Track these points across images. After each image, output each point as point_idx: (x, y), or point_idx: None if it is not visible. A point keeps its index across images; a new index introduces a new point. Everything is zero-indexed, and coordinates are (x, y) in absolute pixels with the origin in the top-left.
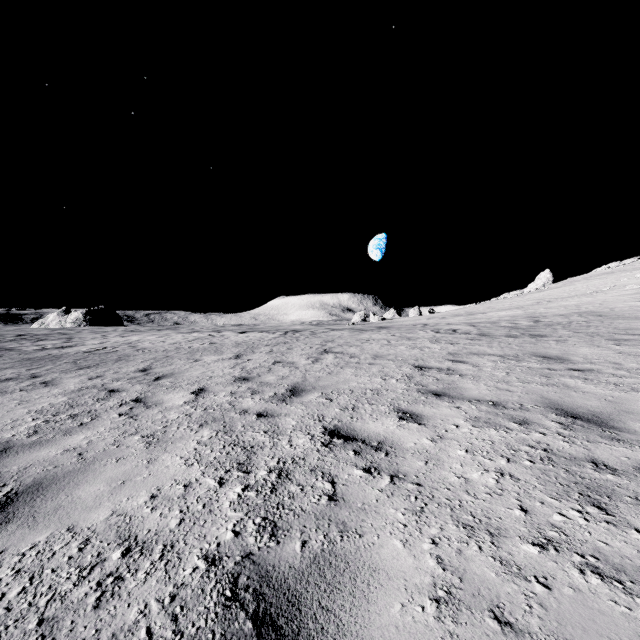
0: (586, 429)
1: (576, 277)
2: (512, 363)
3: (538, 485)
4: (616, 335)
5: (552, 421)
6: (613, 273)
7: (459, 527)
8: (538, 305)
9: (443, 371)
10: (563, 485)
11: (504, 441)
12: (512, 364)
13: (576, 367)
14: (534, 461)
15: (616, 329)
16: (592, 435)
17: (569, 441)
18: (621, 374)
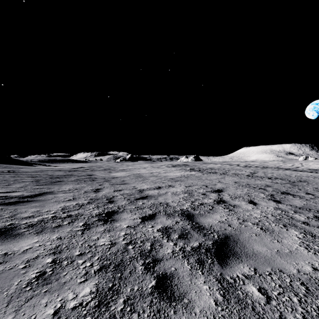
0: None
1: None
2: None
3: None
4: None
5: None
6: None
7: (315, 166)
8: None
9: None
10: None
11: None
12: None
13: None
14: None
15: None
16: None
17: None
18: None
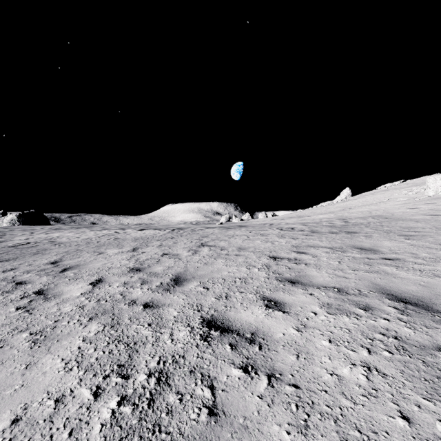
0: (419, 314)
1: (365, 193)
2: (340, 254)
3: (406, 382)
4: (403, 232)
5: (389, 306)
6: (388, 190)
7: None
8: (344, 211)
9: (292, 261)
10: (428, 381)
11: (358, 329)
12: (340, 254)
13: (386, 257)
14: (391, 351)
15: (401, 228)
16: (426, 320)
17: (411, 327)
18: (420, 262)
